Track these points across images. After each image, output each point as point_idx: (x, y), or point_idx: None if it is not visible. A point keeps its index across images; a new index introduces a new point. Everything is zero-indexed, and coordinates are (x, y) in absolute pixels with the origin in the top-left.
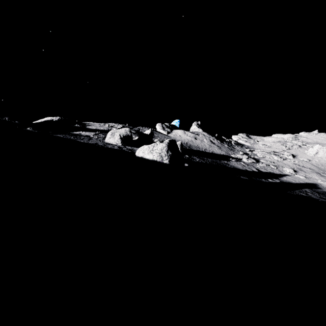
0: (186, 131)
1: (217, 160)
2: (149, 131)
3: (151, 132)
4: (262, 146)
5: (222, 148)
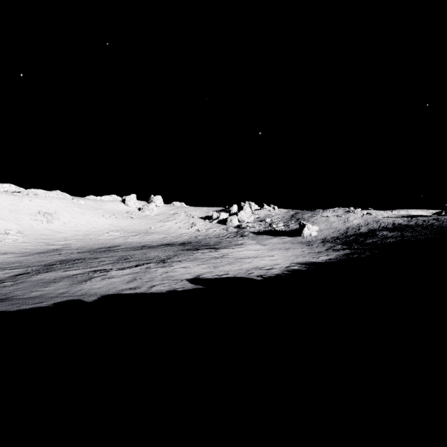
0: None
1: None
2: None
3: None
4: None
5: None
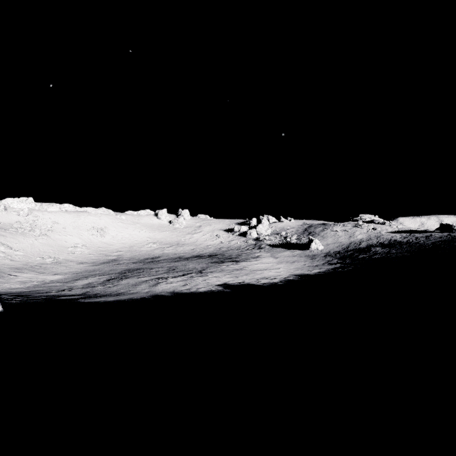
0: None
1: None
2: None
3: None
4: None
5: None
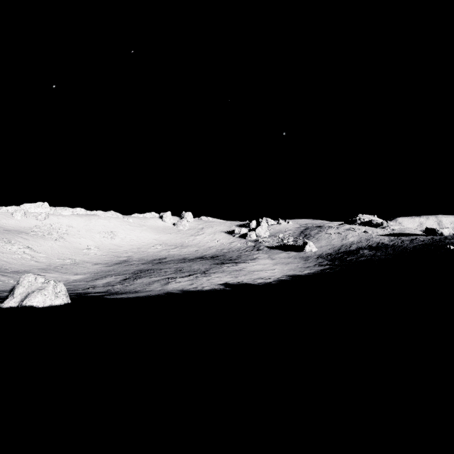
0: None
1: None
2: None
3: None
4: None
5: None
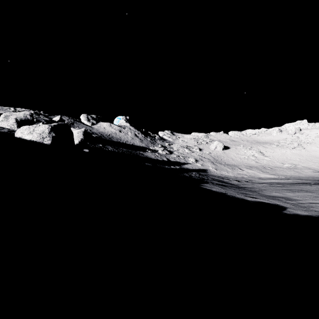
0: (112, 124)
1: (133, 150)
2: (58, 117)
3: (61, 119)
4: (180, 142)
5: (144, 141)
